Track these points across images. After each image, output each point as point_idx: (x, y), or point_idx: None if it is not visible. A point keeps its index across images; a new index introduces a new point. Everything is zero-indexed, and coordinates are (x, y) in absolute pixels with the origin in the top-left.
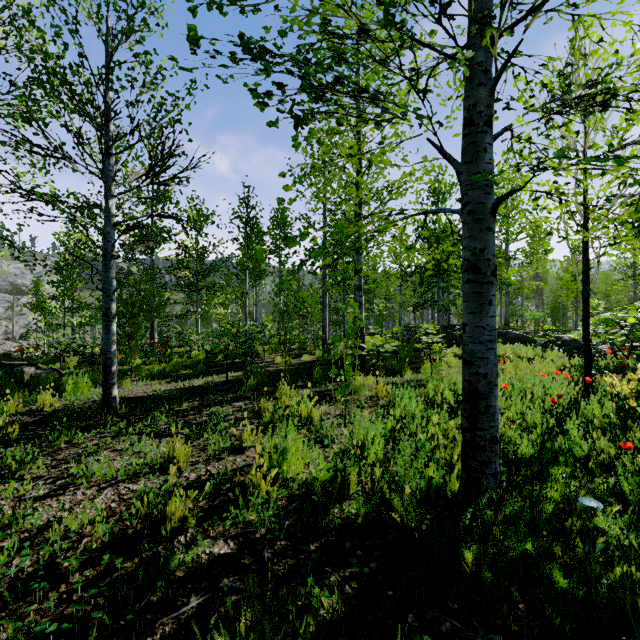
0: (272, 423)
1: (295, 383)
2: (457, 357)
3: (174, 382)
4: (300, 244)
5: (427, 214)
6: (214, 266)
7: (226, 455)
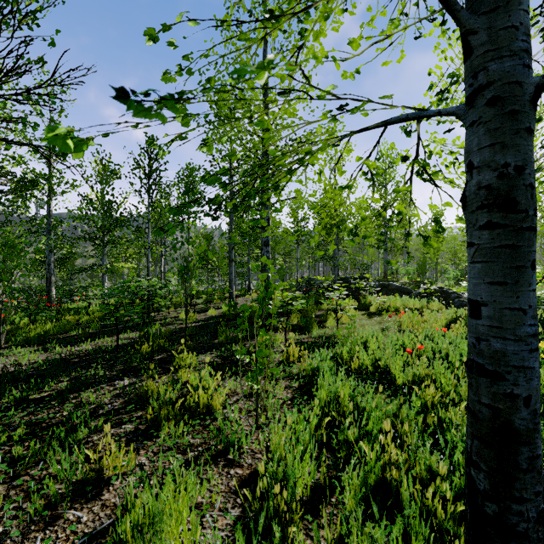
0: (158, 420)
1: (197, 347)
2: (357, 310)
3: (53, 349)
4: (164, 120)
5: (385, 128)
6: (121, 220)
7: (64, 510)
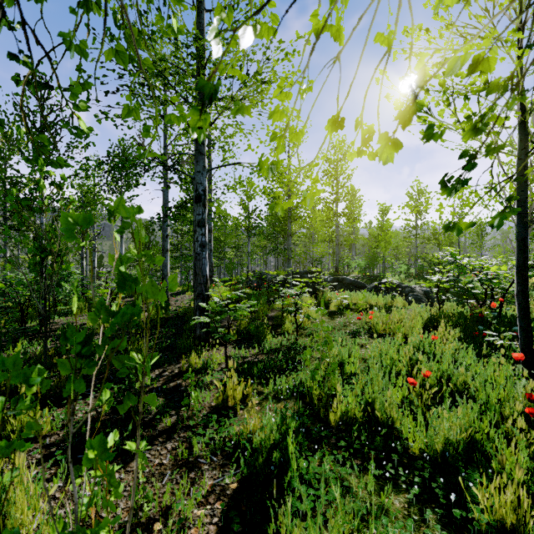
0: None
1: None
2: None
3: None
4: None
5: None
6: None
7: None
